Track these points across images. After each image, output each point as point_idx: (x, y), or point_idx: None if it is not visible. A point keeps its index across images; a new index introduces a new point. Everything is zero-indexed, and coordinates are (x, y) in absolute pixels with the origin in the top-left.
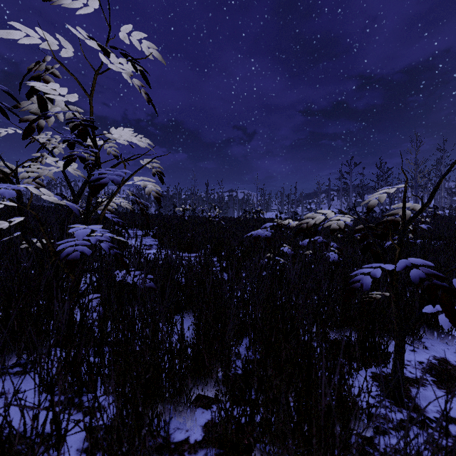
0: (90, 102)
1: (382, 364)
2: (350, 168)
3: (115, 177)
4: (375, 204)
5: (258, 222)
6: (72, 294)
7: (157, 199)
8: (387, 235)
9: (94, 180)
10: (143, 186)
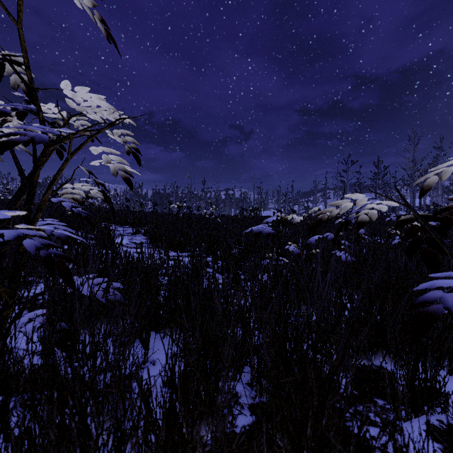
0: (20, 32)
1: (436, 407)
2: (347, 166)
3: (40, 133)
4: (433, 183)
5: (256, 220)
6: (2, 312)
7: (127, 181)
8: (449, 228)
9: (1, 136)
10: (106, 162)
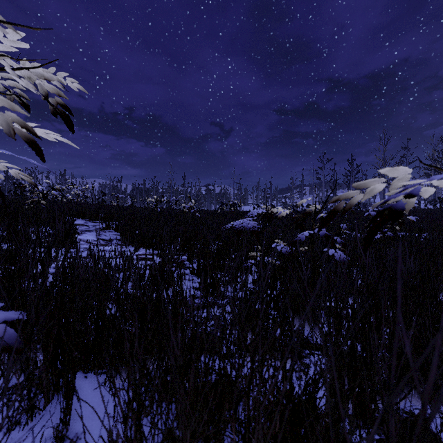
0: None
1: None
2: (323, 164)
3: None
4: None
5: (236, 215)
6: None
7: (33, 147)
8: None
9: None
10: None
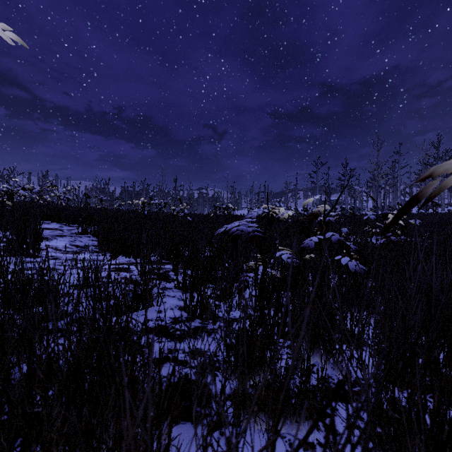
0: None
1: None
2: (317, 167)
3: None
4: None
5: (230, 219)
6: None
7: None
8: None
9: None
10: None
